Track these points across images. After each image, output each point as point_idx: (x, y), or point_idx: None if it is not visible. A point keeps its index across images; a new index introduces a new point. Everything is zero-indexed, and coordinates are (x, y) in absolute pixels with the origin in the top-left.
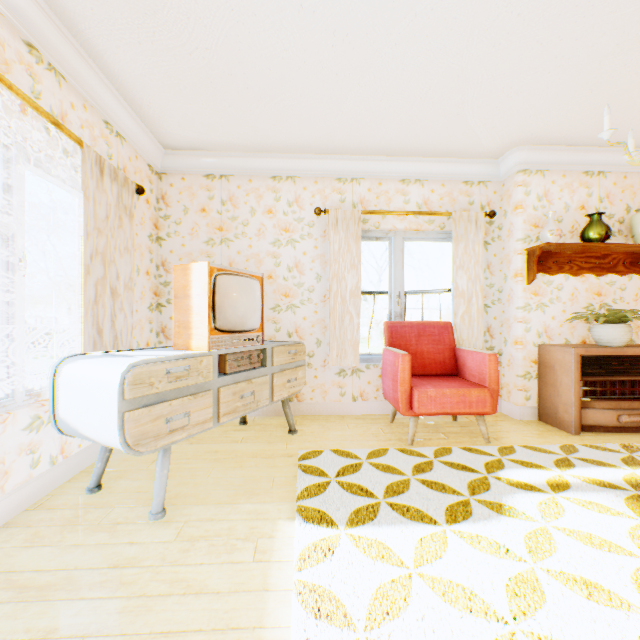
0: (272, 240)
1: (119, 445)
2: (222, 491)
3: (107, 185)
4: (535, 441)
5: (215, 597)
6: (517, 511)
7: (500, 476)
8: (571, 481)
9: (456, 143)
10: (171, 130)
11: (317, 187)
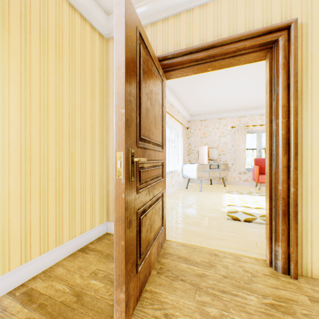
0: (218, 136)
1: (196, 177)
2: (210, 191)
3: (184, 130)
4: None
5: (214, 196)
6: None
7: None
8: None
9: None
10: (193, 113)
11: (232, 120)
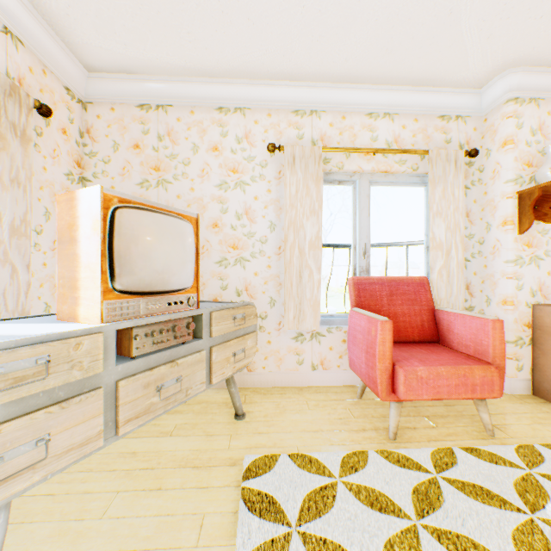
0: (218, 182)
1: None
2: None
3: None
4: (550, 432)
5: None
6: None
7: (550, 515)
8: None
9: (437, 63)
10: (88, 39)
11: (270, 121)
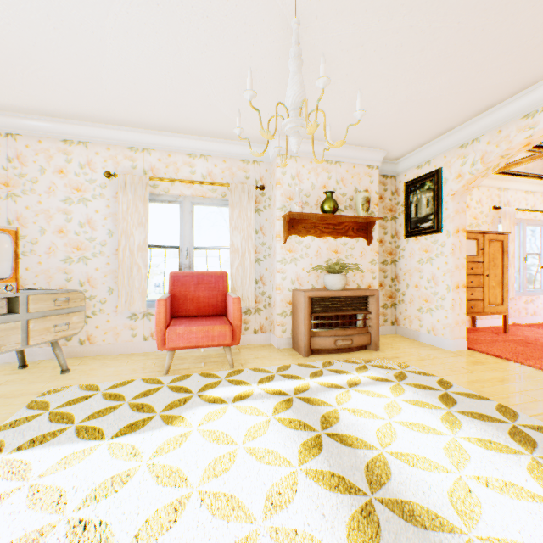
0: (64, 198)
1: None
2: None
3: None
4: (271, 364)
5: None
6: (187, 420)
7: (208, 394)
8: (257, 392)
9: (225, 128)
10: None
11: (110, 153)
